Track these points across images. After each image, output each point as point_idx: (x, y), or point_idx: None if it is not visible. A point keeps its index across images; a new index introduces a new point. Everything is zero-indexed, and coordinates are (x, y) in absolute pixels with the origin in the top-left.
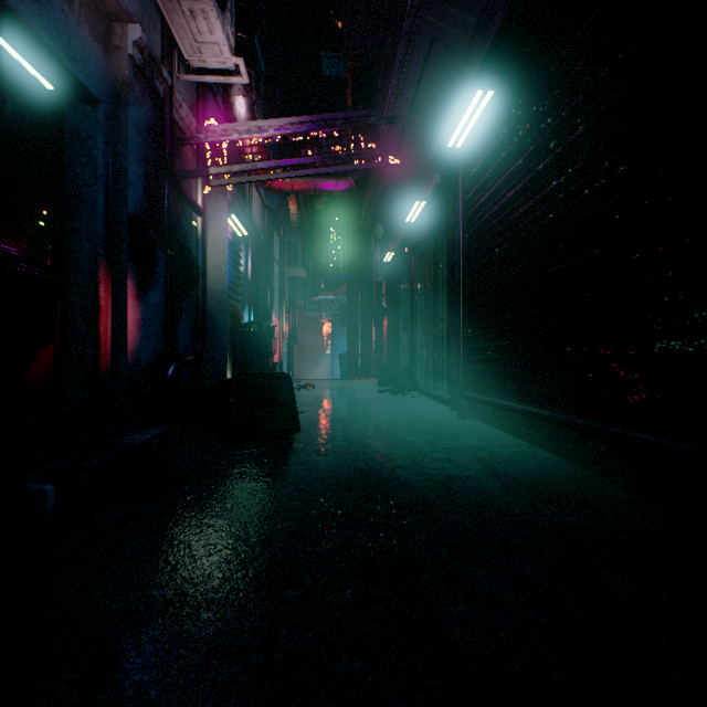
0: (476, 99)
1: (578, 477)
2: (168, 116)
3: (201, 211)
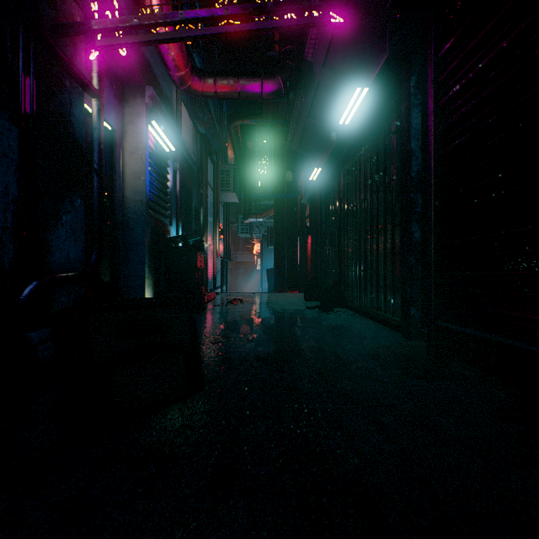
0: None
1: None
2: None
3: (94, 91)
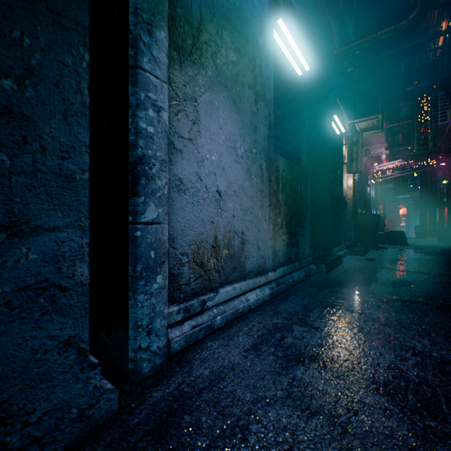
0: None
1: None
2: (367, 169)
3: (369, 187)
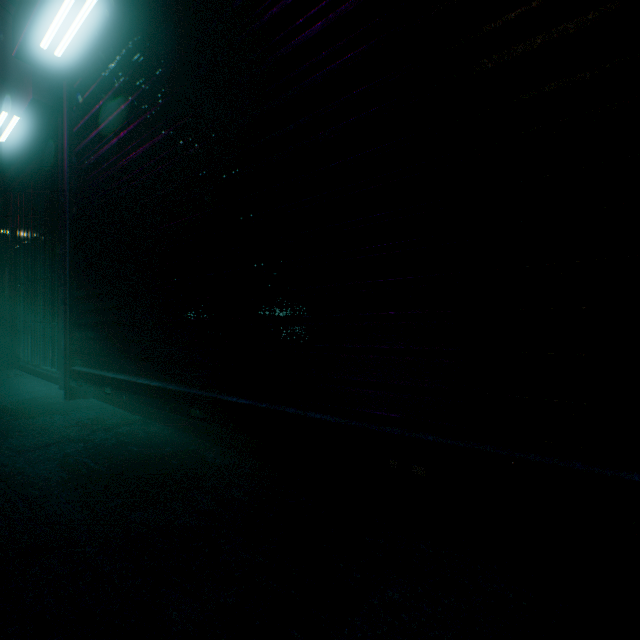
0: None
1: (184, 450)
2: None
3: None
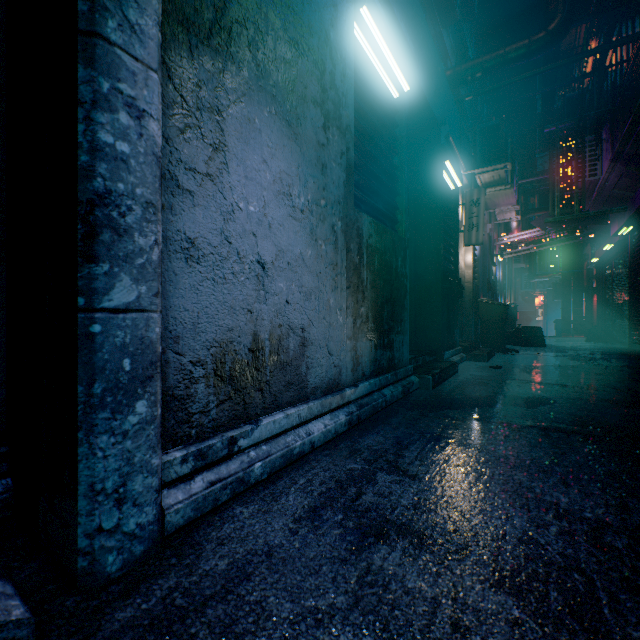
0: (625, 228)
1: None
2: (492, 242)
3: (495, 266)
